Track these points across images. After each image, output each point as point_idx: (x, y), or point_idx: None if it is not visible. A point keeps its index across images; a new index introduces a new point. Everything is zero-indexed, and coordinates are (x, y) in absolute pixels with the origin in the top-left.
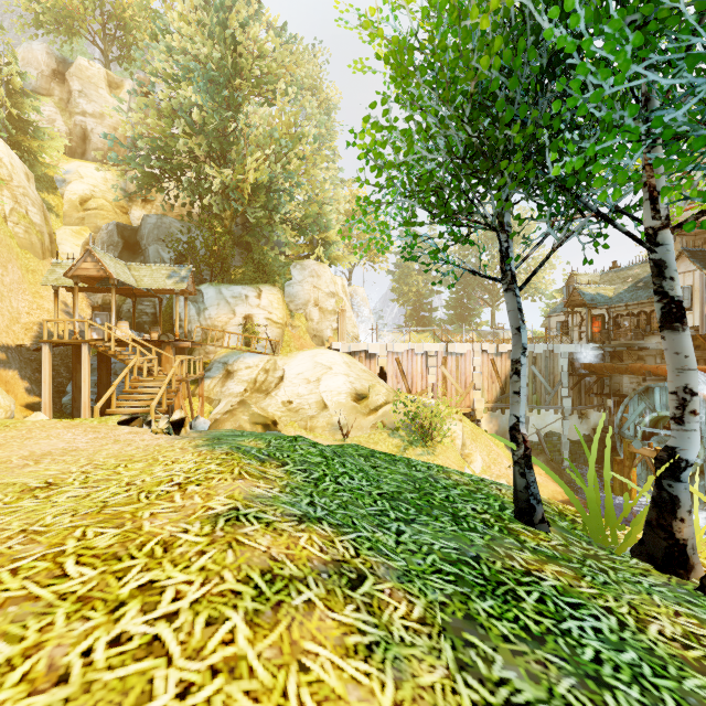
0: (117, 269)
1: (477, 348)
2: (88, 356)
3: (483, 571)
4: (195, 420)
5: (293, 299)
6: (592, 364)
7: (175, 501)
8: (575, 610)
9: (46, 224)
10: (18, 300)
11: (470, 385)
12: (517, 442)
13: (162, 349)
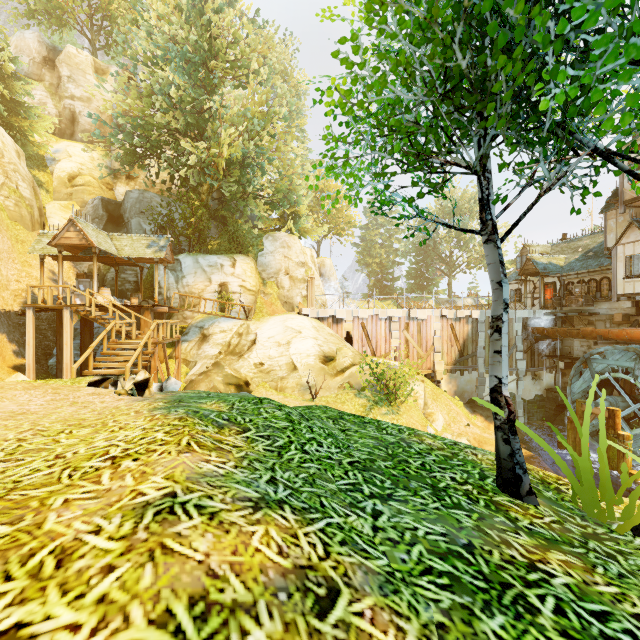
0: (99, 239)
1: (437, 313)
2: (70, 320)
3: (481, 568)
4: (166, 381)
5: (266, 268)
6: (545, 329)
7: (101, 482)
8: (604, 624)
9: (36, 199)
10: (7, 268)
11: (431, 348)
12: (500, 406)
13: (141, 313)
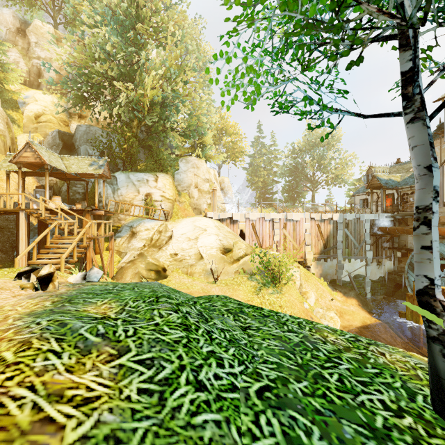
0: (51, 158)
1: (307, 216)
2: (25, 221)
3: None
4: (90, 271)
5: (180, 183)
6: (388, 227)
7: None
8: None
9: (10, 131)
10: None
11: (303, 242)
12: (435, 312)
13: (83, 216)
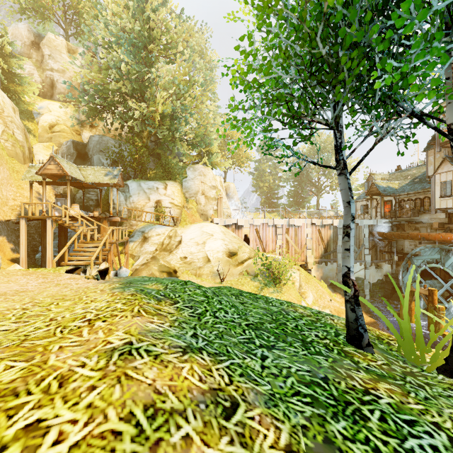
0: (71, 170)
1: (308, 222)
2: (51, 227)
3: (332, 392)
4: (119, 270)
5: (188, 190)
6: (385, 233)
7: (83, 335)
8: (411, 427)
9: (27, 141)
10: (6, 190)
11: (304, 246)
12: (348, 286)
13: (101, 222)
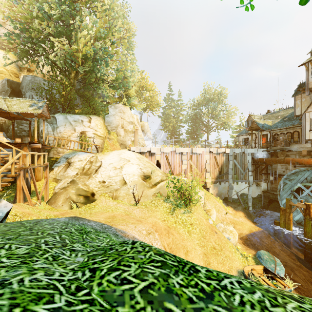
0: None
1: (207, 150)
2: None
3: None
4: None
5: (110, 124)
6: (264, 159)
7: None
8: None
9: None
10: None
11: (204, 170)
12: None
13: (21, 148)
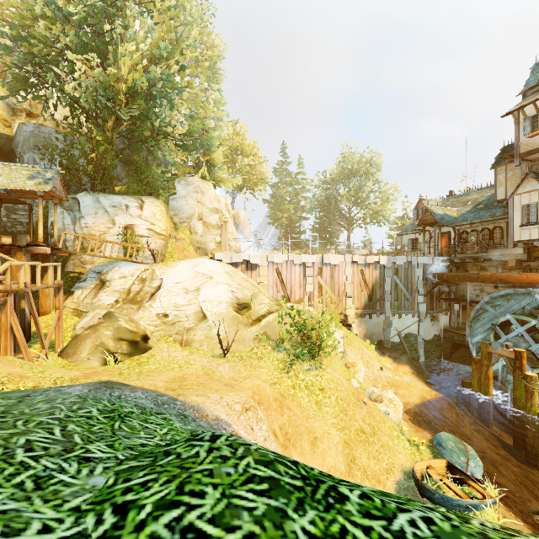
0: None
1: (348, 259)
2: None
3: None
4: None
5: (178, 212)
6: (445, 274)
7: None
8: None
9: None
10: None
11: (343, 293)
12: None
13: (12, 255)
